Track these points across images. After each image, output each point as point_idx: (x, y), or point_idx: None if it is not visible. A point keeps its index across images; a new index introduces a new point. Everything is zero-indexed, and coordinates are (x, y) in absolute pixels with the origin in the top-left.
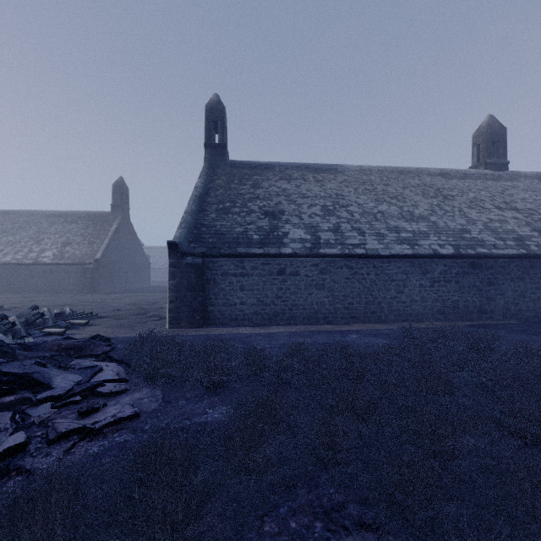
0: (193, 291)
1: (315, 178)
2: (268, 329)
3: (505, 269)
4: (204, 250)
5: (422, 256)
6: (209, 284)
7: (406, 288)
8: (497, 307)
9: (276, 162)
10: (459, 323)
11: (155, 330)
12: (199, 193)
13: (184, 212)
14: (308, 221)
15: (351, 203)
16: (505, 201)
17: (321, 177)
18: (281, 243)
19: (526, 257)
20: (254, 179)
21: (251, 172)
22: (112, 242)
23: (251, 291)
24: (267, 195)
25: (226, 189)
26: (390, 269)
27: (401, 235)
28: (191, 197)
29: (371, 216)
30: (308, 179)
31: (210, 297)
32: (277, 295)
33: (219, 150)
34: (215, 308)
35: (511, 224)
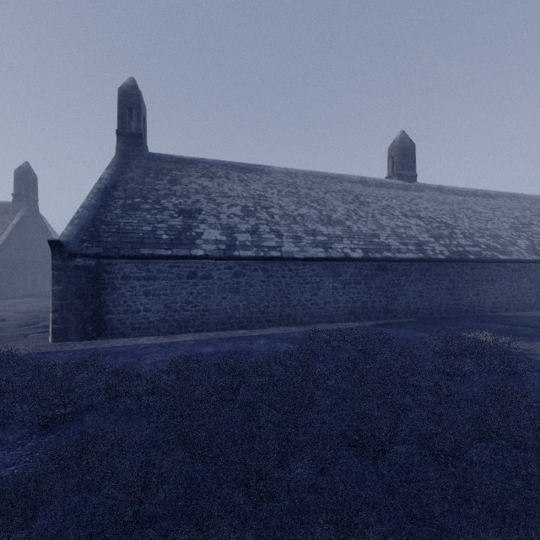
0: (84, 297)
1: (240, 178)
2: (174, 337)
3: (406, 271)
4: (99, 251)
5: (334, 259)
6: (106, 289)
7: (320, 290)
8: (400, 306)
9: (201, 158)
10: (367, 322)
11: (32, 346)
12: (103, 185)
13: (80, 206)
14: (225, 222)
15: (273, 205)
16: (412, 209)
17: (246, 176)
18: (192, 244)
19: (423, 261)
20: (172, 174)
21: (171, 166)
22: (11, 238)
23: (157, 296)
24: (185, 192)
25: (138, 183)
26: (305, 271)
27: (317, 238)
28: (92, 189)
29: (291, 219)
30: (233, 178)
31: (108, 304)
32: (188, 300)
33: (134, 139)
34: (114, 317)
35: (414, 230)
